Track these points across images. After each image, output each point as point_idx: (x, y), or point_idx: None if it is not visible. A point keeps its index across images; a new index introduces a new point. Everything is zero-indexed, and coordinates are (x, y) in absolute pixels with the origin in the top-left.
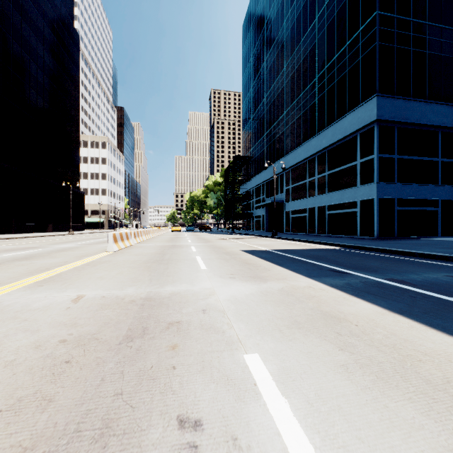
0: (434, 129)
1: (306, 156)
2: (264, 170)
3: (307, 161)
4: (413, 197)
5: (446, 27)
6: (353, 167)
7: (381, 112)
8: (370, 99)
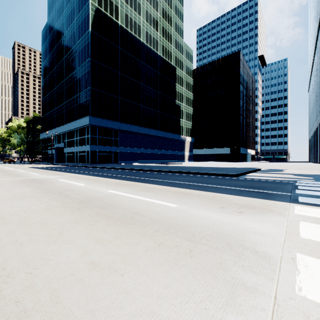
0: (111, 128)
1: (71, 128)
2: (54, 129)
3: (72, 130)
4: (104, 150)
5: (115, 96)
6: (85, 138)
7: (91, 121)
8: (88, 116)
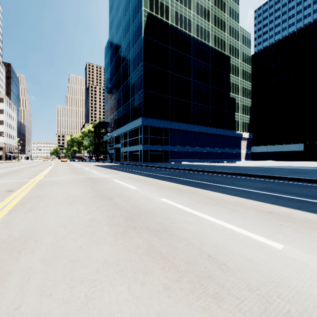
0: (162, 128)
1: (127, 130)
2: (113, 131)
3: (128, 132)
4: (155, 149)
5: (166, 96)
6: (138, 138)
7: (143, 122)
8: (140, 117)
